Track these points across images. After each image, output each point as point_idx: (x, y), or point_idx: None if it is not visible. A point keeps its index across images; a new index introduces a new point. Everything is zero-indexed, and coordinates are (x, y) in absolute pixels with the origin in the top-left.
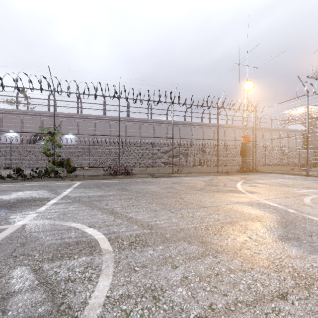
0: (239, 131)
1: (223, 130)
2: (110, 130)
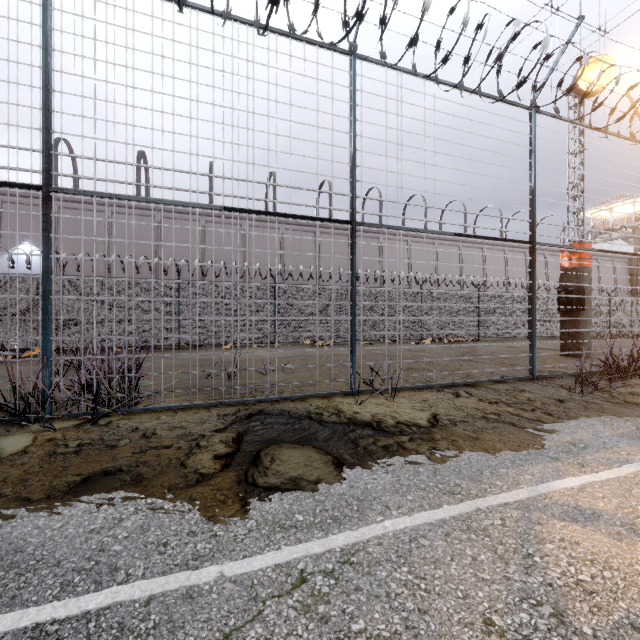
0: (493, 252)
1: (458, 249)
2: (157, 239)
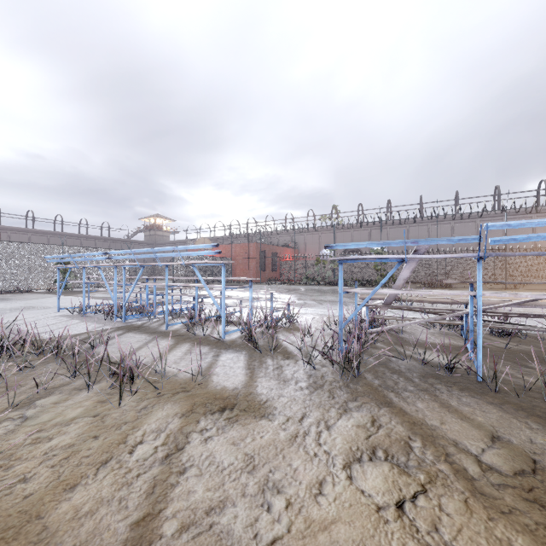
0: None
1: None
2: (428, 235)
